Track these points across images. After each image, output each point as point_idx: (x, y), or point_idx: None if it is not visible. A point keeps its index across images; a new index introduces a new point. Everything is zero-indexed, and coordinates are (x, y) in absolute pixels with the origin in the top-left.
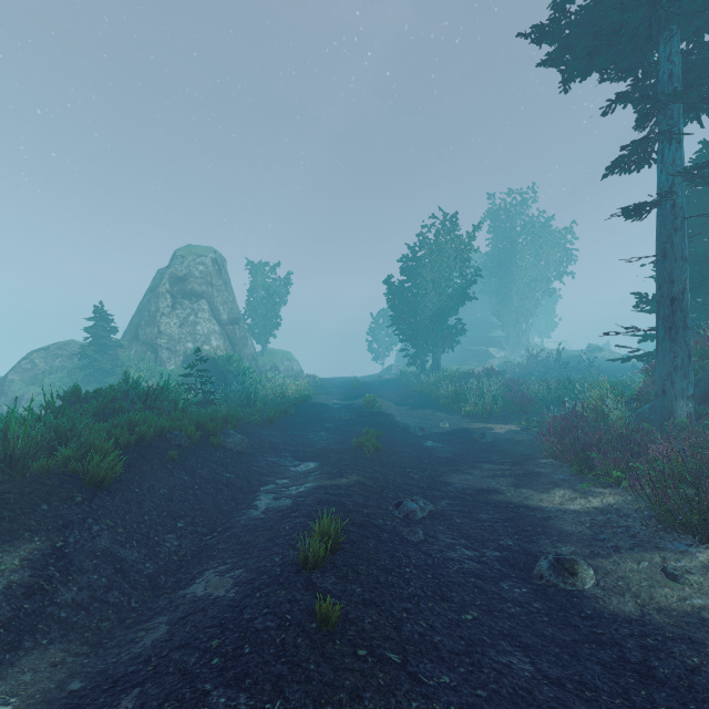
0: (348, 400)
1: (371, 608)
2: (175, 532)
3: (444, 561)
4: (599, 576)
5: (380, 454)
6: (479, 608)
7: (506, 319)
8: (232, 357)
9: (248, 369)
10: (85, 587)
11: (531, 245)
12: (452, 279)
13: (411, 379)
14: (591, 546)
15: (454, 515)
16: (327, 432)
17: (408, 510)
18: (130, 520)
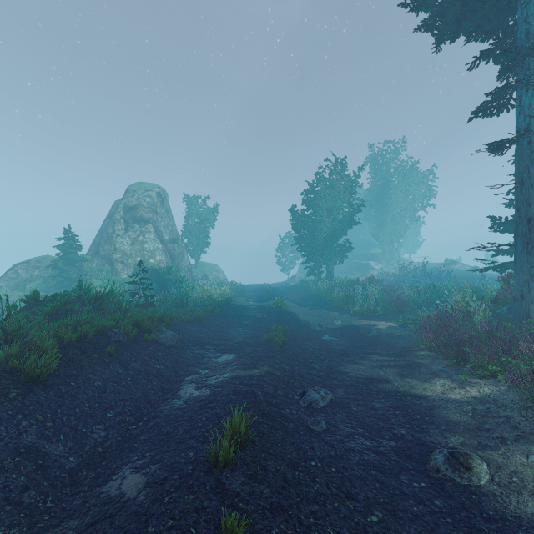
0: (261, 302)
1: (279, 514)
2: (104, 422)
3: (346, 451)
4: (492, 470)
5: (286, 347)
6: (383, 507)
7: (383, 240)
8: (171, 268)
9: (184, 278)
10: (1, 488)
11: (401, 183)
12: (342, 208)
13: (310, 285)
14: (477, 437)
15: (351, 403)
16: (244, 328)
17: (311, 399)
18: (60, 413)
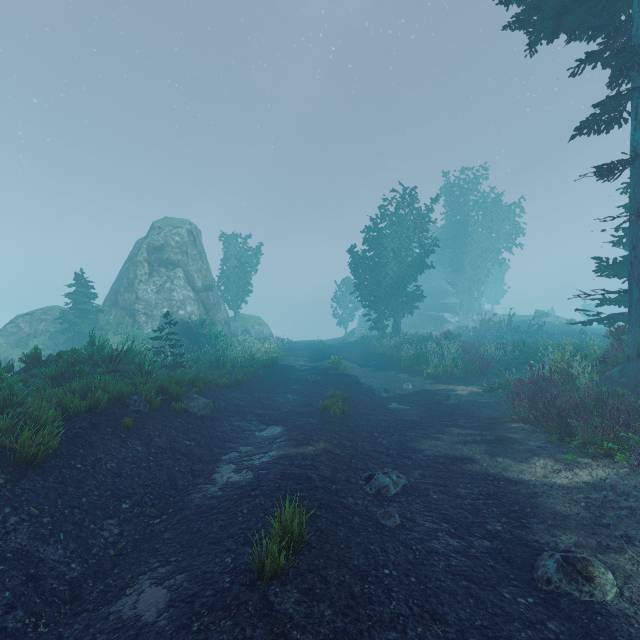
0: (314, 362)
1: None
2: (118, 516)
3: (427, 554)
4: (620, 581)
5: (346, 418)
6: (481, 633)
7: (460, 287)
8: (204, 321)
9: (220, 333)
10: None
11: (482, 219)
12: (411, 249)
13: (373, 342)
14: (595, 535)
15: (430, 490)
16: (293, 394)
17: (380, 485)
18: (62, 504)
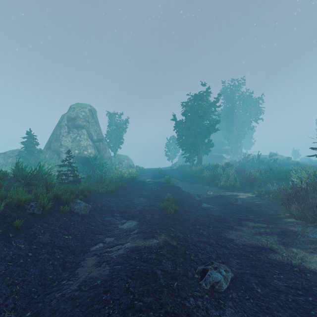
0: (156, 179)
1: None
2: None
3: None
4: None
5: (177, 214)
6: None
7: (231, 140)
8: (96, 157)
9: (105, 163)
10: None
11: (242, 105)
12: None
13: (187, 168)
14: None
15: (251, 281)
16: (144, 198)
17: (213, 280)
18: None
